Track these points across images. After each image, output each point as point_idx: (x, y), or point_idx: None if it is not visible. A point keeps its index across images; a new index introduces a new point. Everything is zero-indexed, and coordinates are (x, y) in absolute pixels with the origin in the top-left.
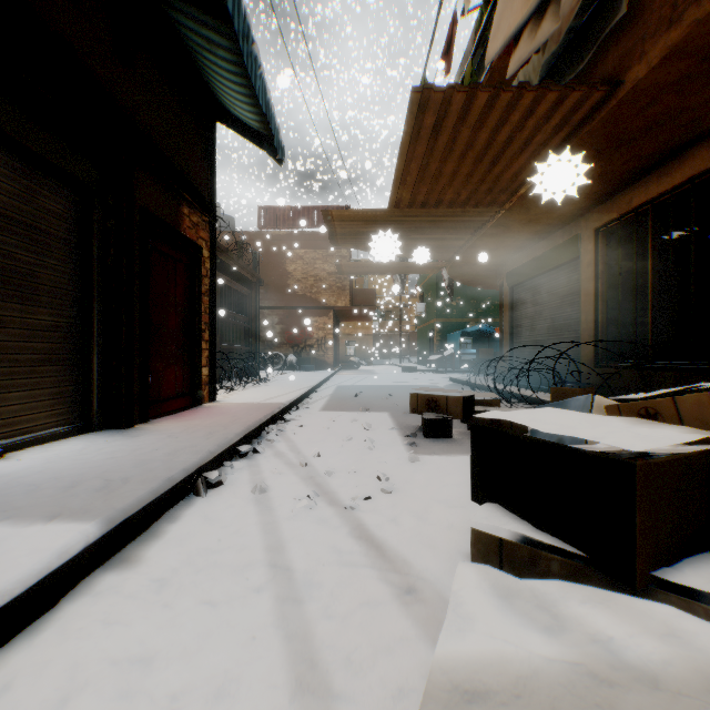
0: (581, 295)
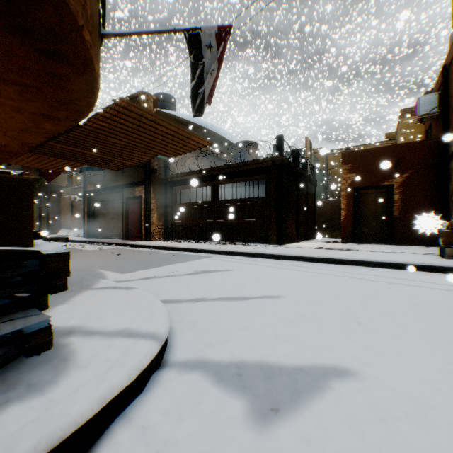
0: None
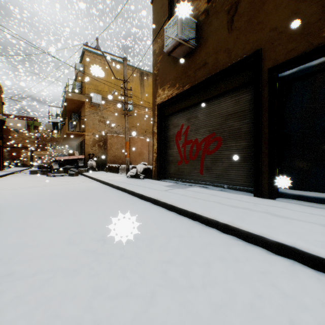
0: None
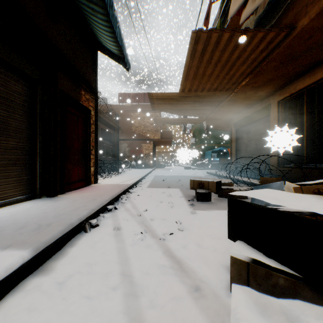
0: None
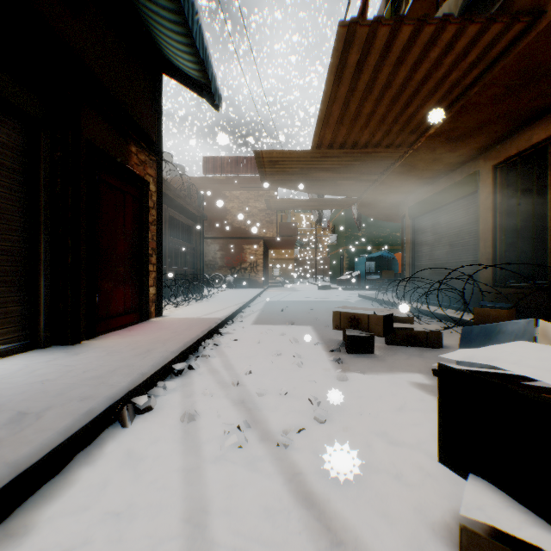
0: (480, 224)
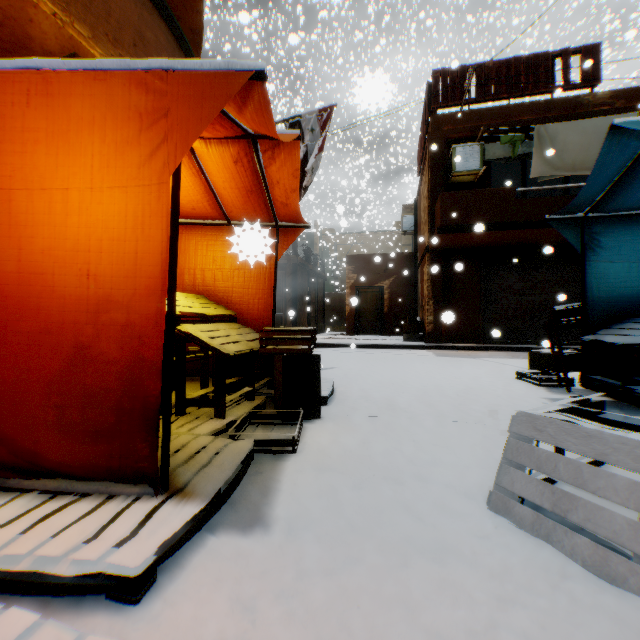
0: None
